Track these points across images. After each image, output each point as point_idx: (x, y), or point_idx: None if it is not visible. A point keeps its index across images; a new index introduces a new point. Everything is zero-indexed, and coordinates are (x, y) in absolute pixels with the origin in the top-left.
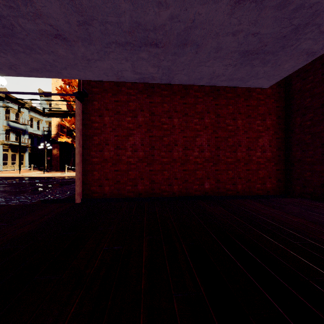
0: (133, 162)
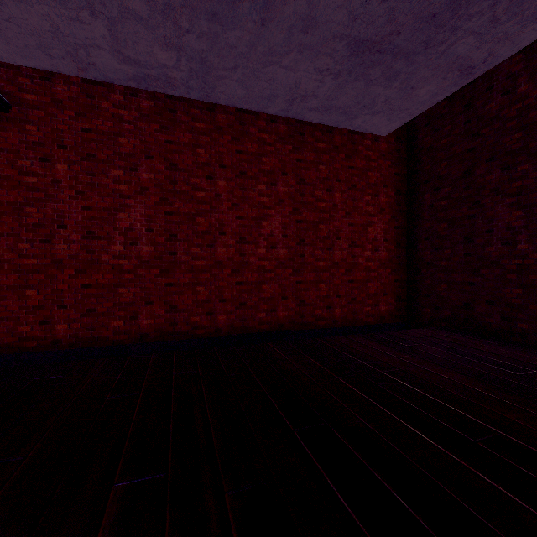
0: (128, 267)
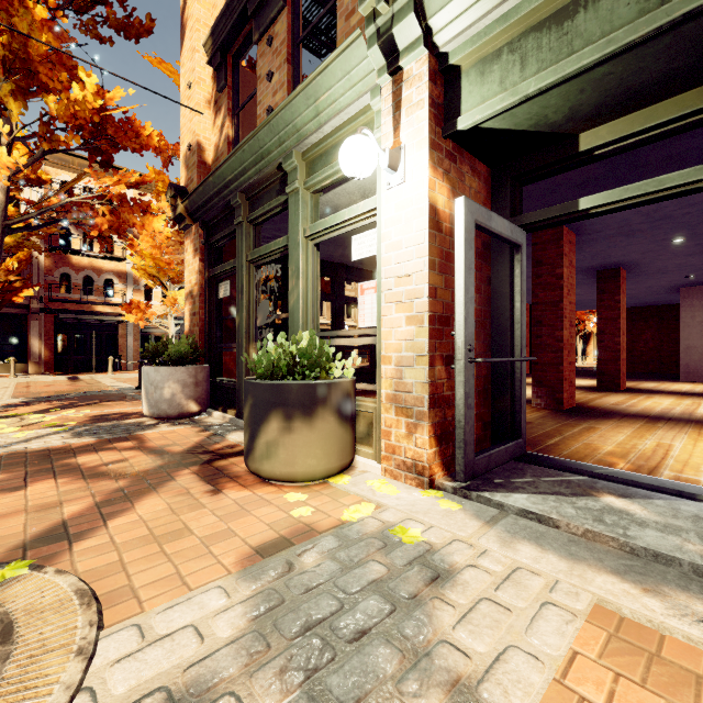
0: (645, 350)
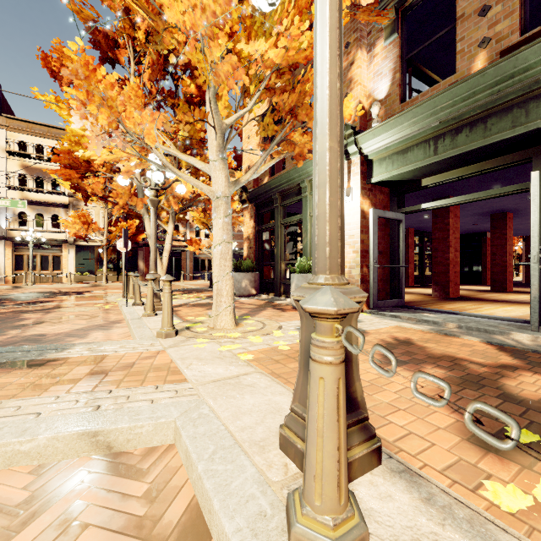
0: None
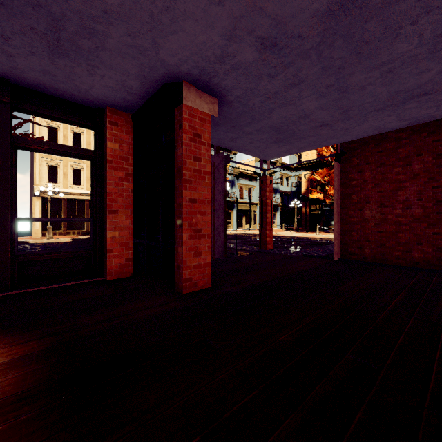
0: (404, 222)
